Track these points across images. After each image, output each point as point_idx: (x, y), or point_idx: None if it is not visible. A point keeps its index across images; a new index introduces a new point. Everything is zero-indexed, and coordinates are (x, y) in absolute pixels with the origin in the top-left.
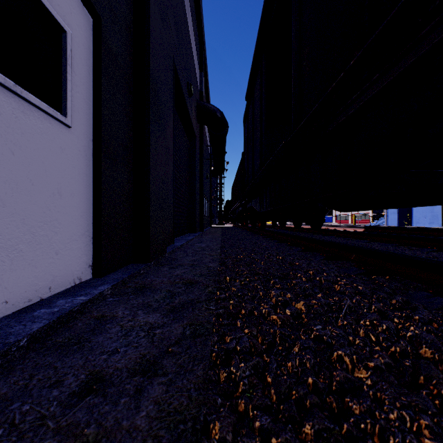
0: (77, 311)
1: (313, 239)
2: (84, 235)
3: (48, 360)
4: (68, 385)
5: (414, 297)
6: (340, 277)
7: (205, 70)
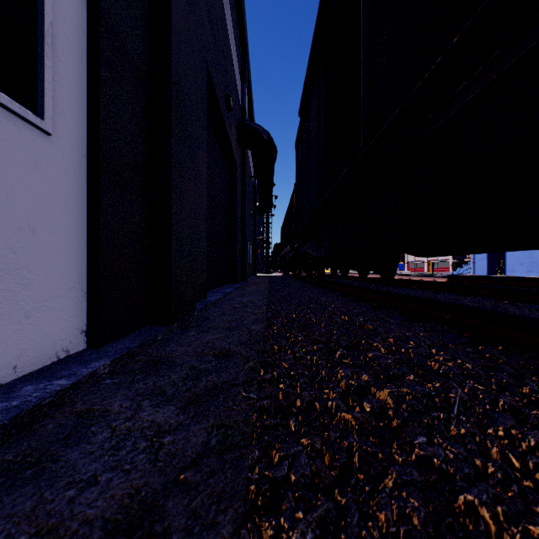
0: (50, 403)
1: (388, 293)
2: (74, 289)
3: None
4: None
5: None
6: (435, 349)
7: (249, 81)
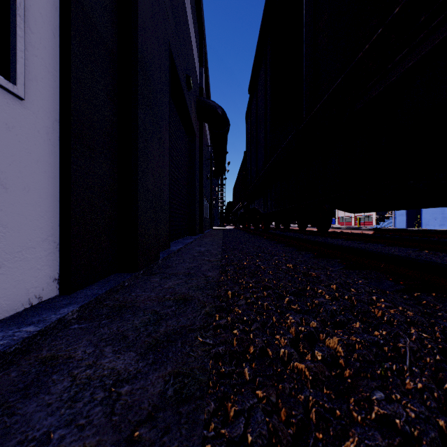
0: (16, 351)
1: (326, 244)
2: (47, 241)
3: None
4: None
5: None
6: (376, 296)
7: (206, 66)
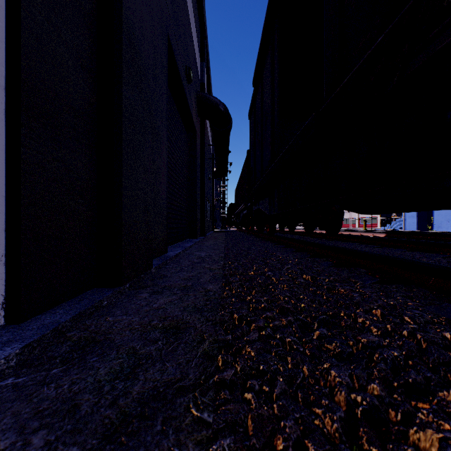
0: None
1: (347, 250)
2: None
3: None
4: None
5: None
6: (450, 333)
7: (207, 61)
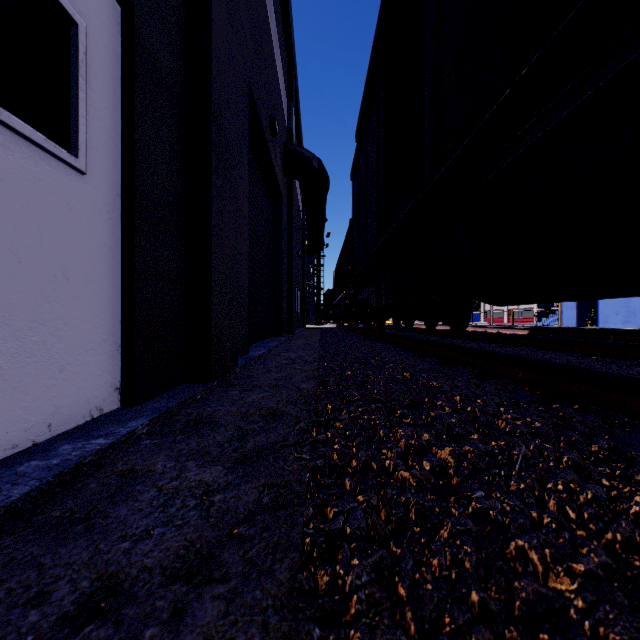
0: (91, 463)
1: (457, 347)
2: (108, 342)
3: (32, 551)
4: (57, 602)
5: (629, 442)
6: (504, 407)
7: (296, 99)
